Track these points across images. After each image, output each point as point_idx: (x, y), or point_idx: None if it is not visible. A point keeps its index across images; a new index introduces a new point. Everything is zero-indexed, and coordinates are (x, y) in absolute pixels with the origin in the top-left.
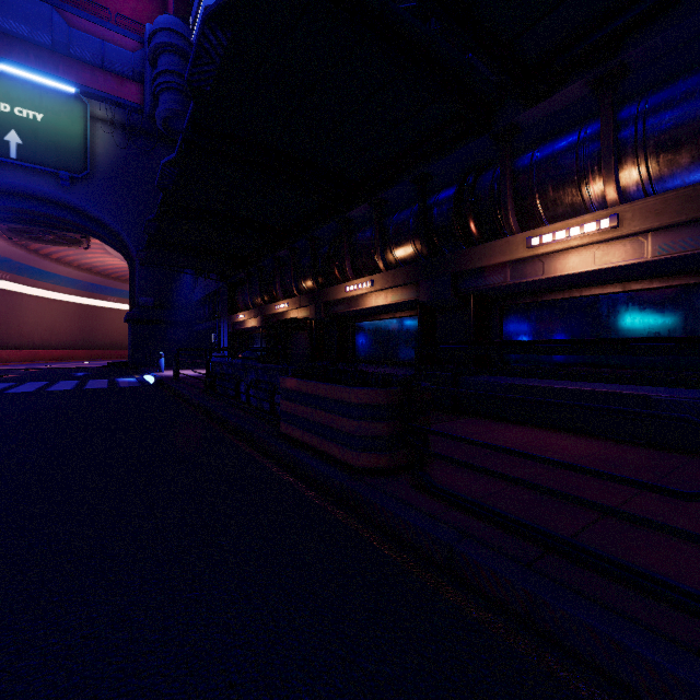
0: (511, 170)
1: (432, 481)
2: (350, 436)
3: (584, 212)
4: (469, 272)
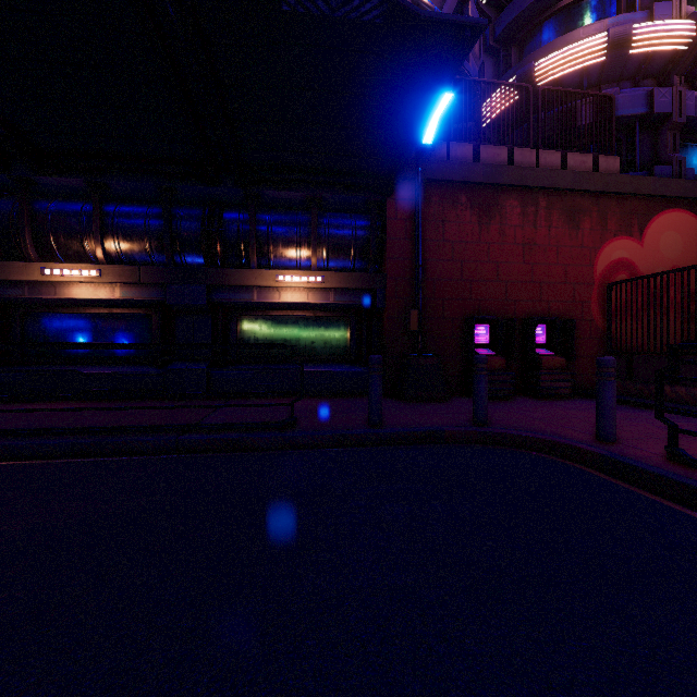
0: (30, 211)
1: None
2: None
3: (87, 259)
4: None
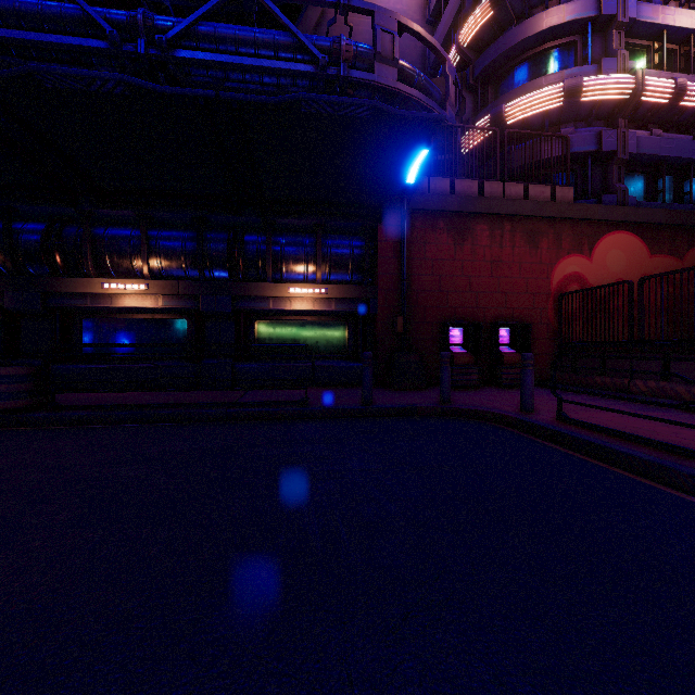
0: (91, 236)
1: (62, 405)
2: None
3: (134, 274)
4: (58, 293)
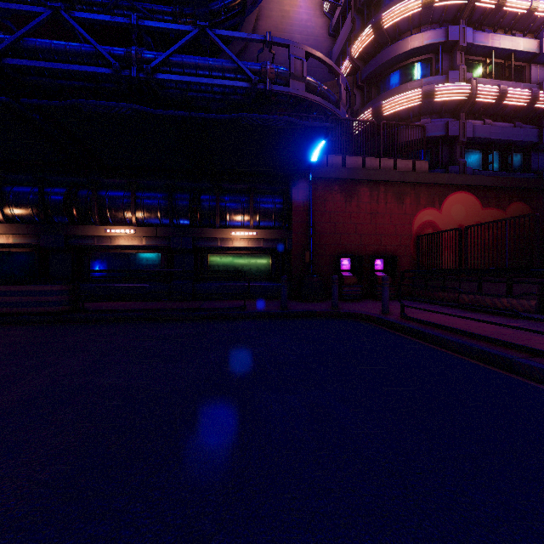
0: (97, 197)
1: (89, 309)
2: (52, 302)
3: (125, 222)
4: (75, 236)
